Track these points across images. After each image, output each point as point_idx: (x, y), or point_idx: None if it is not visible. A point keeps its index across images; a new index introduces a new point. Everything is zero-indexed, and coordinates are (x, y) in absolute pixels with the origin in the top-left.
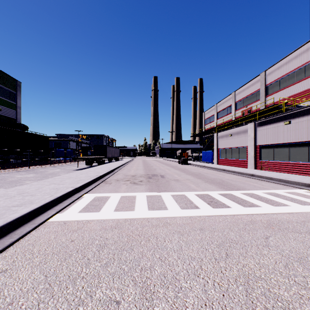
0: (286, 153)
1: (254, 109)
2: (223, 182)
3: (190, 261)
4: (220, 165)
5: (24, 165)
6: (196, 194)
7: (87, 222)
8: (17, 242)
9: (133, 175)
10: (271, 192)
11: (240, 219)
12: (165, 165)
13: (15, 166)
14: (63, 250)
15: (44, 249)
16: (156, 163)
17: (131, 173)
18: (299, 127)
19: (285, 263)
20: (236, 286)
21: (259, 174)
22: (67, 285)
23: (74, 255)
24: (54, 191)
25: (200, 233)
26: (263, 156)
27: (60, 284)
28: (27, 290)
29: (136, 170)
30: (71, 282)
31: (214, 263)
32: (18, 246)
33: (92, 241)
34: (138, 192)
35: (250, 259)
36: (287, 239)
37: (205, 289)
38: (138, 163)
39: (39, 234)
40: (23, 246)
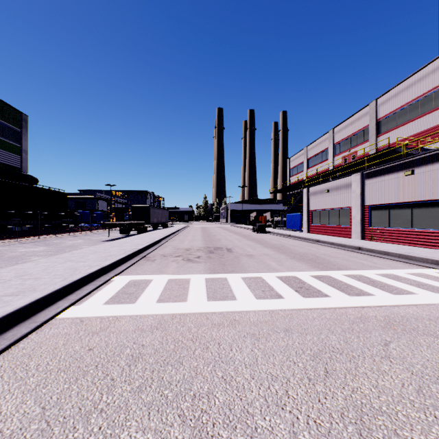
0: (407, 216)
1: (360, 154)
2: (317, 258)
3: (269, 383)
4: (312, 234)
5: (31, 234)
6: (278, 277)
7: (115, 319)
8: (6, 352)
9: (187, 248)
10: (388, 273)
11: (344, 314)
12: (234, 234)
13: (18, 235)
14: (75, 365)
15: (46, 363)
16: (220, 232)
17: (184, 245)
18: (426, 179)
19: (417, 386)
20: (343, 426)
21: (369, 246)
22: (75, 424)
23: (91, 372)
24: (69, 272)
25: (285, 336)
26: (374, 221)
27: (64, 422)
28: (11, 433)
29: (192, 241)
30: (82, 418)
31: (308, 386)
32: (7, 357)
33: (120, 350)
34: (193, 273)
35: (362, 379)
36: (418, 345)
37: (294, 432)
38: (195, 232)
39: (42, 339)
40: (14, 358)
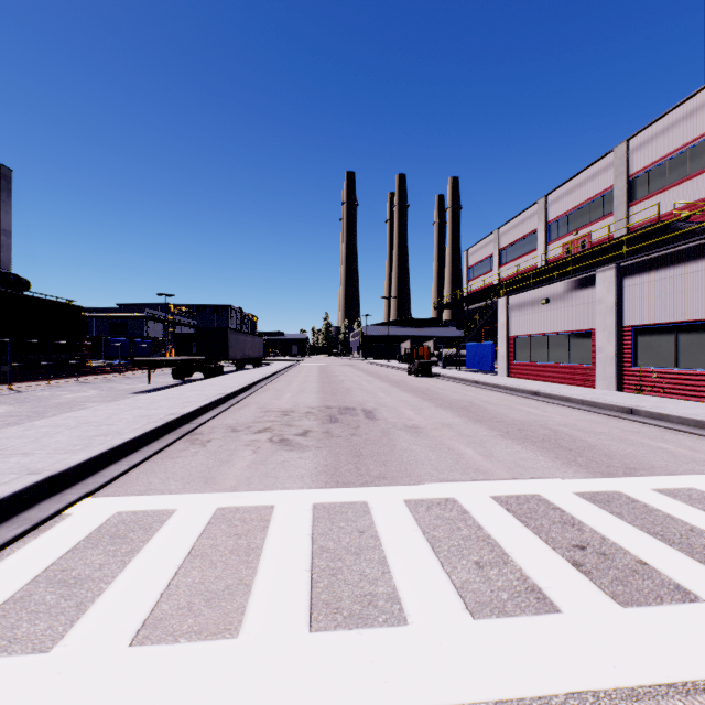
0: None
1: (601, 236)
2: (559, 436)
3: None
4: (517, 379)
5: None
6: (499, 500)
7: None
8: None
9: (286, 410)
10: None
11: None
12: (376, 378)
13: None
14: None
15: None
16: (351, 374)
17: (282, 402)
18: None
19: None
20: None
21: (651, 407)
22: None
23: None
24: None
25: None
26: (644, 356)
27: None
28: None
29: (297, 394)
30: None
31: None
32: None
33: None
34: (285, 487)
35: None
36: None
37: None
38: (308, 374)
39: None
40: None
